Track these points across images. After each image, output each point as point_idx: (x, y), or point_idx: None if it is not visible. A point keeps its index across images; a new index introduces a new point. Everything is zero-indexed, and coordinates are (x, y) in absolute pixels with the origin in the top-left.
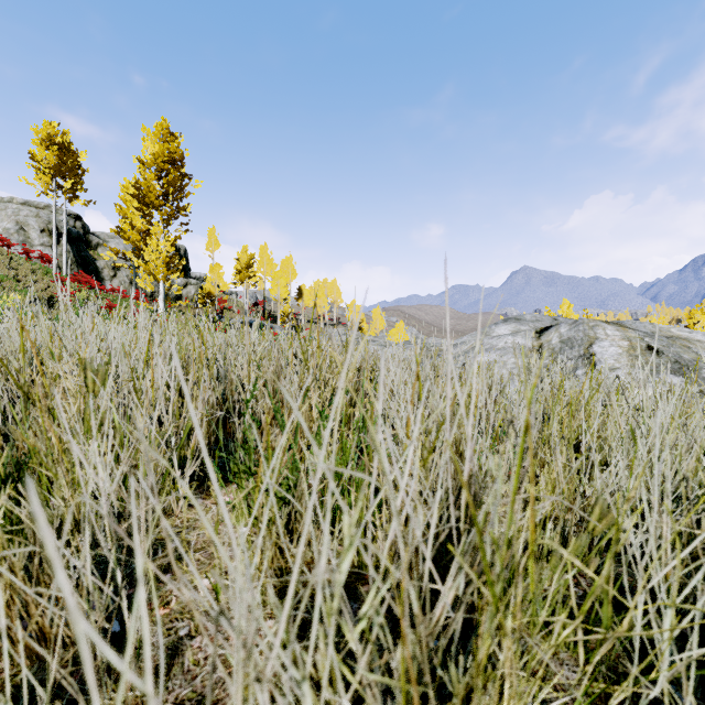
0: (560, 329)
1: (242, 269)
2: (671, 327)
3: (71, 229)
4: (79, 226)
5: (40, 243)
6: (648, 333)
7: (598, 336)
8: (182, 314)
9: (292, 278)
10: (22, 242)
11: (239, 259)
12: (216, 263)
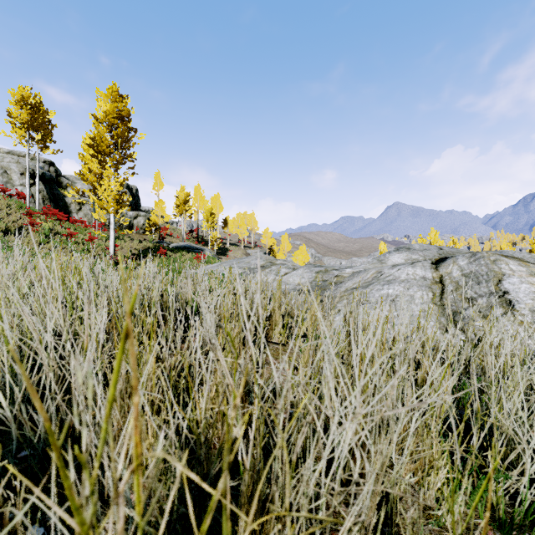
0: (458, 262)
1: (181, 204)
2: None
3: (45, 173)
4: (53, 170)
5: (20, 184)
6: None
7: (504, 271)
8: (131, 240)
9: (219, 211)
10: (5, 183)
11: (178, 196)
12: (160, 200)
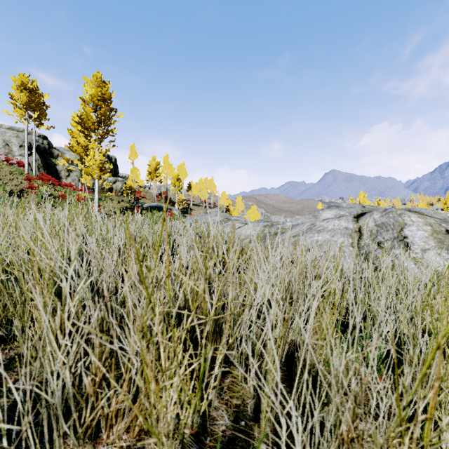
0: (373, 216)
1: (152, 171)
2: (447, 213)
3: (39, 145)
4: (46, 143)
5: (19, 154)
6: (442, 219)
7: (406, 222)
8: (111, 201)
9: (184, 177)
10: (7, 154)
11: (150, 165)
12: (135, 167)
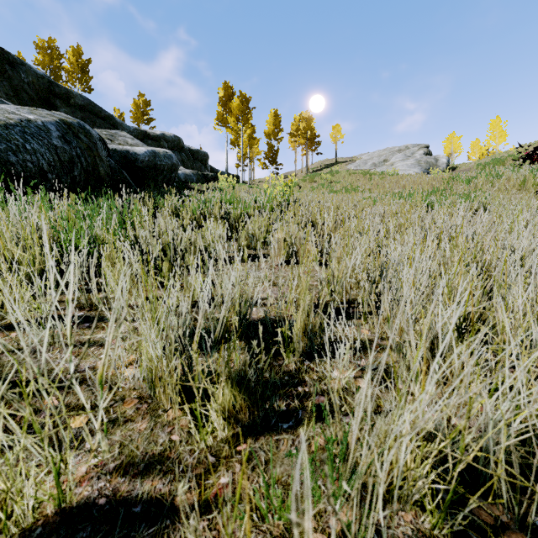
0: None
1: None
2: None
3: None
4: None
5: None
6: None
7: None
8: None
9: None
10: None
11: None
12: None
